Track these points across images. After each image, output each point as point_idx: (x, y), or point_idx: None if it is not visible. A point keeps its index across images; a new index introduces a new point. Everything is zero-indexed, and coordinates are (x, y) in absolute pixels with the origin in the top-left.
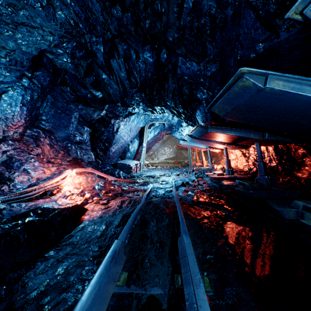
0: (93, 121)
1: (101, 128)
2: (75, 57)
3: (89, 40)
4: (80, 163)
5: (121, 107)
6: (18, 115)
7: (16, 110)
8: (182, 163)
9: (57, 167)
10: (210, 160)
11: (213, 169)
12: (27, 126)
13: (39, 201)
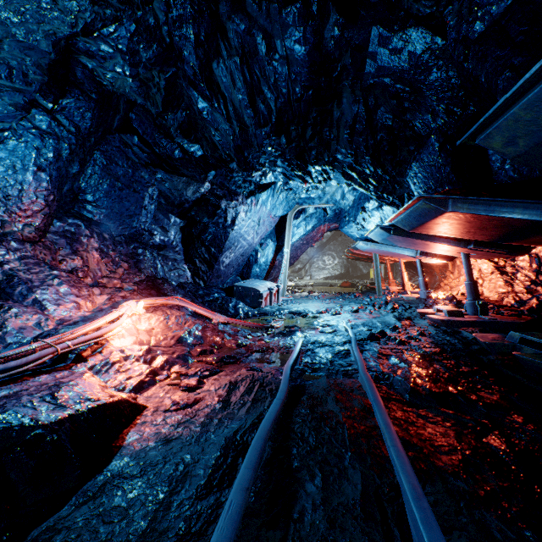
0: (185, 205)
1: (202, 217)
2: (138, 62)
3: (165, 17)
4: (161, 286)
5: (238, 172)
6: (31, 191)
7: (25, 179)
8: (358, 285)
9: (108, 295)
10: (422, 280)
11: (430, 300)
12: (52, 212)
13: (33, 382)
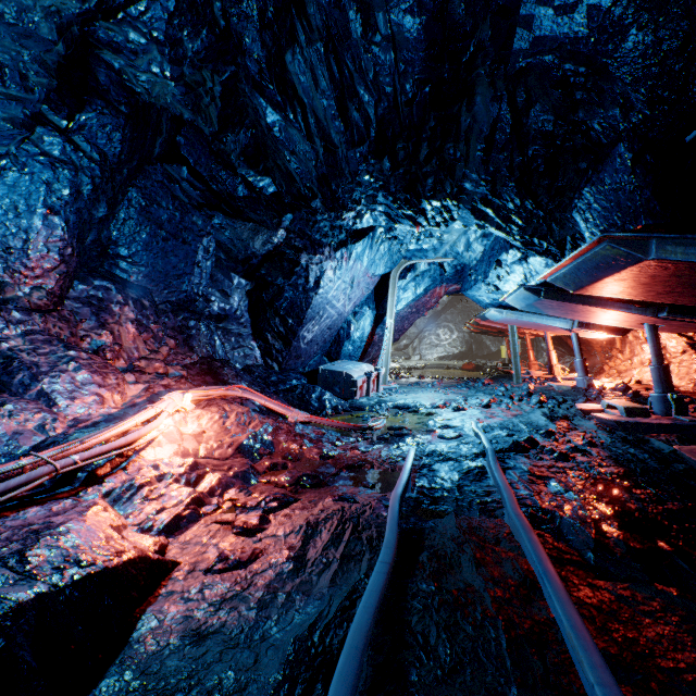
0: (252, 260)
1: (275, 277)
2: (181, 57)
3: None
4: (220, 370)
5: (323, 214)
6: (40, 241)
7: (31, 225)
8: (485, 367)
9: (146, 384)
10: (579, 362)
11: (593, 390)
12: (71, 271)
13: (13, 521)
